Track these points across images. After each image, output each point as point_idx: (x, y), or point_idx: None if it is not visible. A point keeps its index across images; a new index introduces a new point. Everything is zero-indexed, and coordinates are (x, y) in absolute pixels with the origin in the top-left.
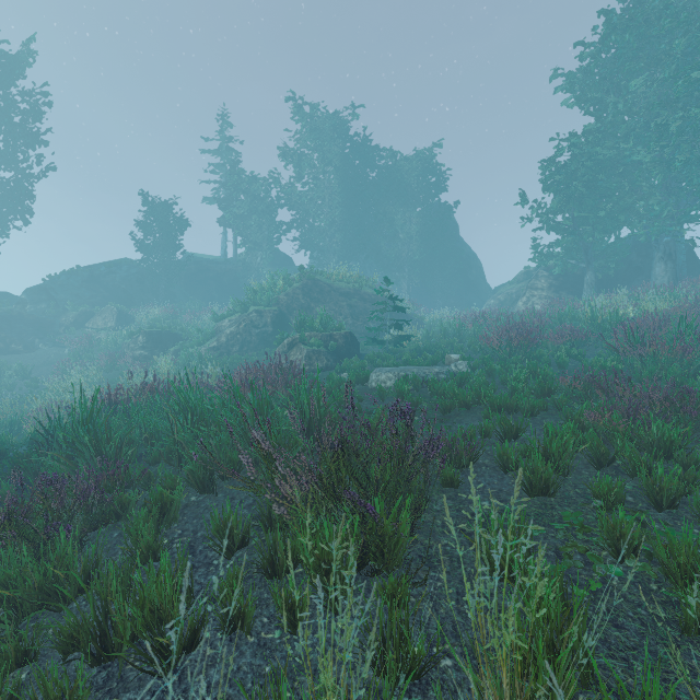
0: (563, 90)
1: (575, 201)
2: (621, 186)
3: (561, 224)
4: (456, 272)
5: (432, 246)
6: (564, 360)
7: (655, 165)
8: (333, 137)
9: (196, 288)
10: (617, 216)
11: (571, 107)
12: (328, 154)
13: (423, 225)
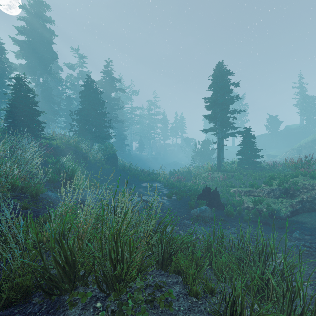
0: None
1: None
2: None
3: None
4: None
5: None
6: None
7: None
8: None
9: (286, 139)
10: None
11: None
12: None
13: None
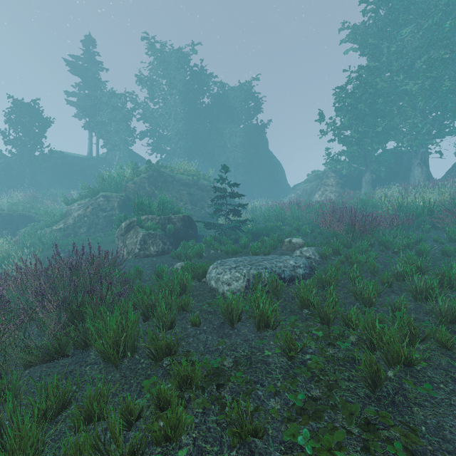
0: (349, 39)
1: (360, 119)
2: (392, 110)
3: (347, 138)
4: (267, 174)
5: (251, 154)
6: (425, 248)
7: (421, 92)
8: (177, 67)
9: (62, 178)
10: (387, 132)
11: (355, 51)
12: (174, 80)
13: (245, 138)
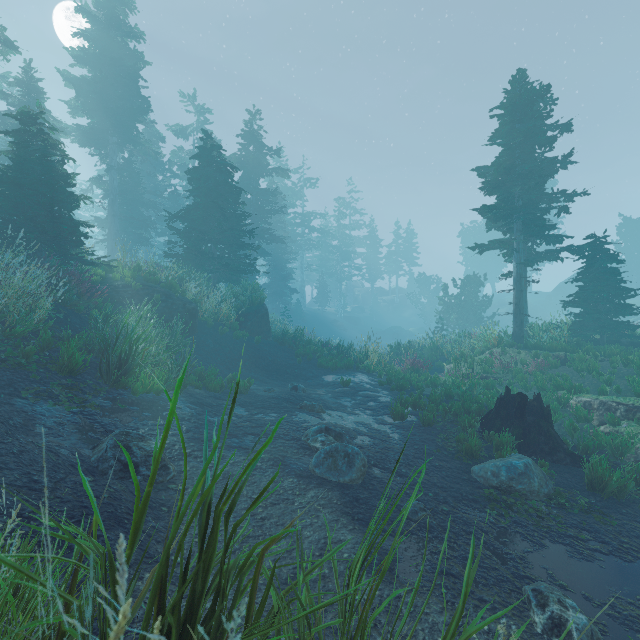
0: None
1: None
2: None
3: None
4: None
5: None
6: None
7: None
8: None
9: None
10: None
11: None
12: None
13: None
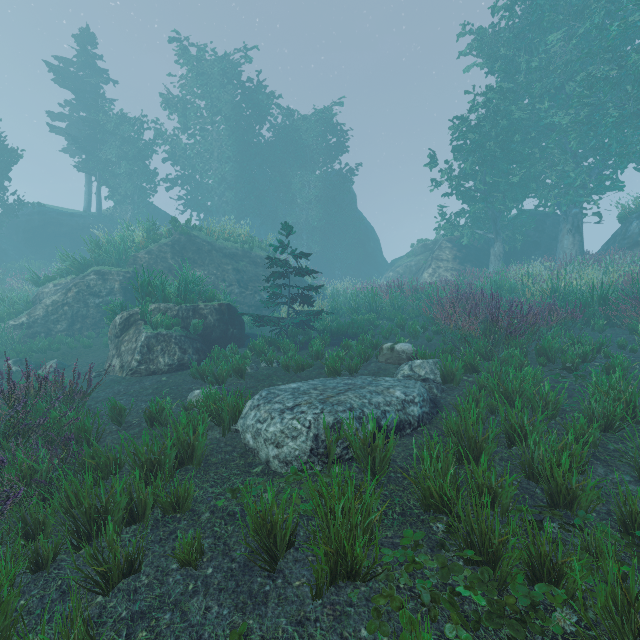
0: (472, 48)
1: (489, 164)
2: (533, 152)
3: (470, 191)
4: (355, 243)
5: (331, 214)
6: (620, 362)
7: (575, 127)
8: (222, 83)
9: (41, 245)
10: (526, 184)
11: (480, 66)
12: (217, 102)
13: (322, 191)
